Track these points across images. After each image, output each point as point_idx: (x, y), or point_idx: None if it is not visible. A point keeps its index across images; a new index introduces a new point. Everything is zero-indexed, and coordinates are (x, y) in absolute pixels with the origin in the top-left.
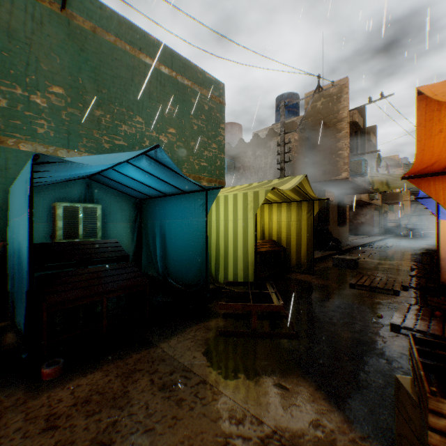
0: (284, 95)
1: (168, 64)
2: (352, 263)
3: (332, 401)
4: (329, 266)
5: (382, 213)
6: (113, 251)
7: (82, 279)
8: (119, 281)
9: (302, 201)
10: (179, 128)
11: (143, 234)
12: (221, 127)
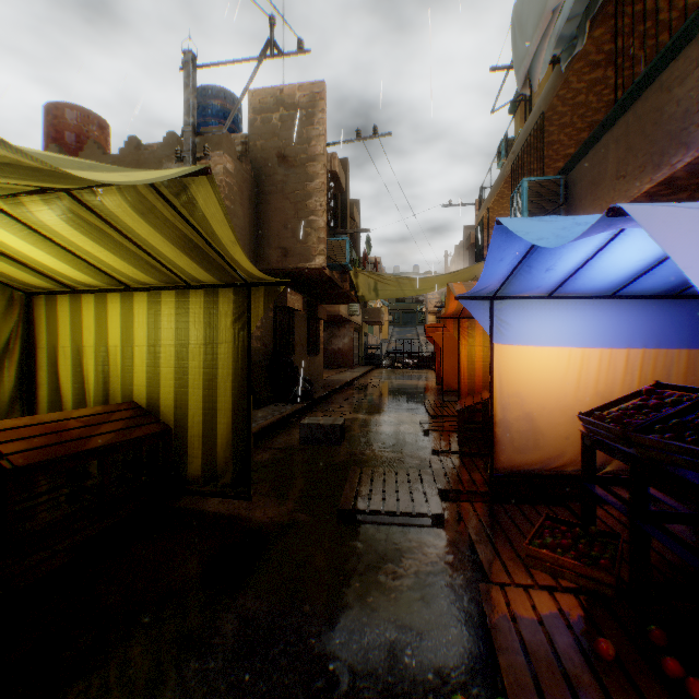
0: (211, 89)
1: None
2: (338, 433)
3: None
4: (294, 443)
5: (363, 336)
6: None
7: None
8: None
9: (220, 285)
10: None
11: None
12: None
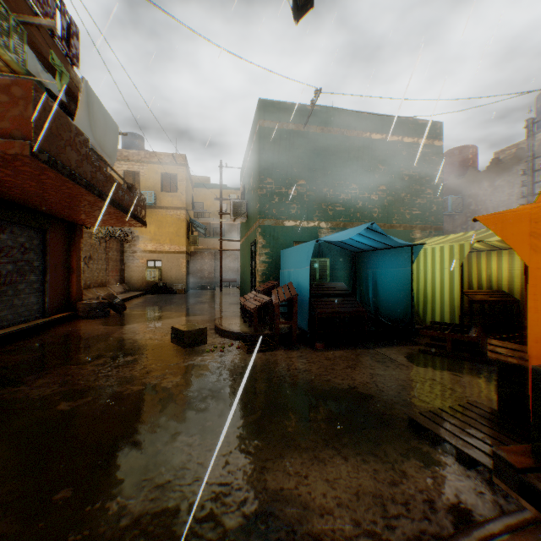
0: None
1: (379, 129)
2: None
3: (491, 386)
4: None
5: None
6: (342, 290)
7: (329, 303)
8: (348, 307)
9: None
10: (389, 184)
11: (358, 280)
12: (438, 169)
